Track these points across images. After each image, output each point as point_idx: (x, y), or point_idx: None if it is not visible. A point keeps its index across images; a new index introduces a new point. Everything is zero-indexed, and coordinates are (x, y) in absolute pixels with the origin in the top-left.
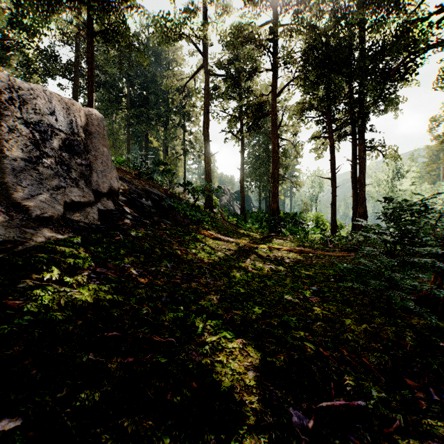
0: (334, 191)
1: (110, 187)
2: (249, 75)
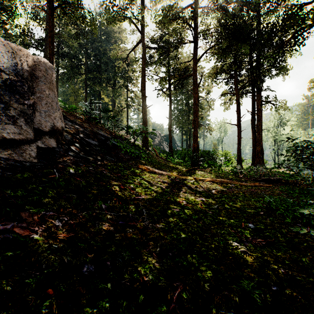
0: (239, 134)
1: (53, 126)
2: (176, 46)
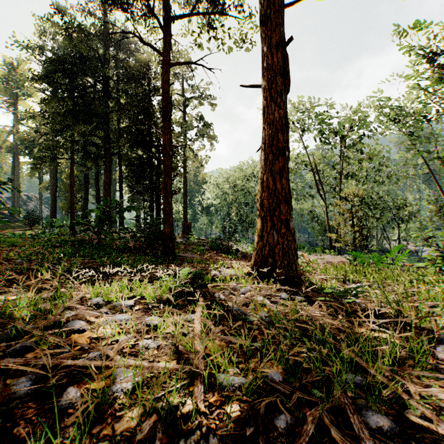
0: None
1: None
2: None
